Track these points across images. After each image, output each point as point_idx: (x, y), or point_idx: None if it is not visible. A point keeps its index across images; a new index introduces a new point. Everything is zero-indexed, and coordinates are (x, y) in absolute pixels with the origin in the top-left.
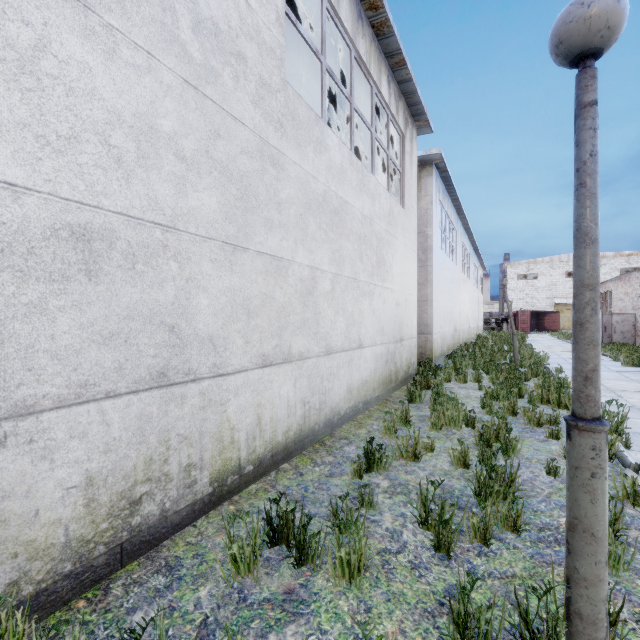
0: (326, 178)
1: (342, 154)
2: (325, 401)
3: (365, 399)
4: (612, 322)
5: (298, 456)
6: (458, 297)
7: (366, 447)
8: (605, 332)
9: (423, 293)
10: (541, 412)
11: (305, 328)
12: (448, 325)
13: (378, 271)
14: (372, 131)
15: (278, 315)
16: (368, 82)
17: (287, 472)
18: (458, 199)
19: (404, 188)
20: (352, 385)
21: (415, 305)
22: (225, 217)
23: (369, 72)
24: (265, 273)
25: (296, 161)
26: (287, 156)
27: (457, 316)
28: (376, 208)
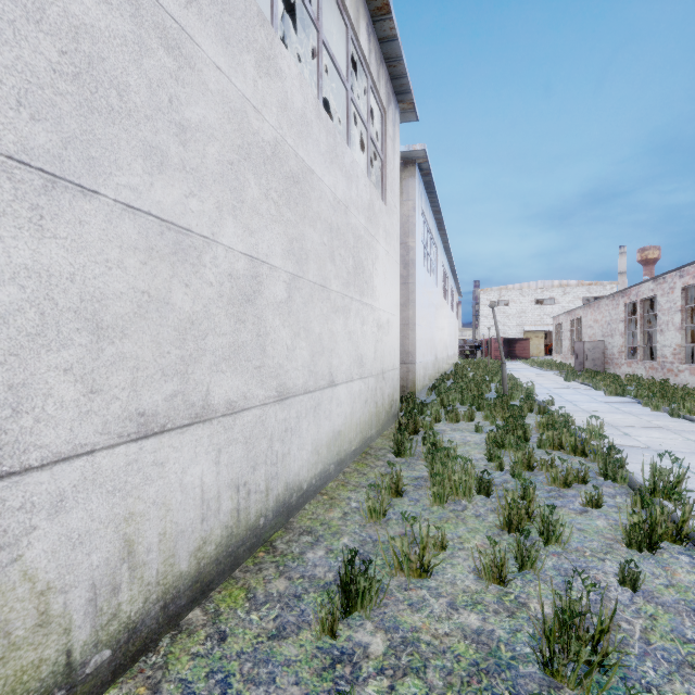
0: (278, 120)
1: (305, 96)
2: (276, 475)
3: (338, 457)
4: (584, 349)
5: (224, 585)
6: (438, 322)
7: (343, 565)
8: (577, 359)
9: (405, 315)
10: (569, 468)
11: (239, 359)
12: (430, 353)
13: (355, 280)
14: (347, 87)
15: (179, 335)
16: (342, 18)
17: (194, 635)
18: (440, 211)
19: (386, 180)
20: (320, 441)
21: (398, 328)
22: (16, 100)
23: (344, 2)
24: (146, 251)
25: (220, 65)
26: (200, 47)
27: (438, 343)
28: (353, 194)
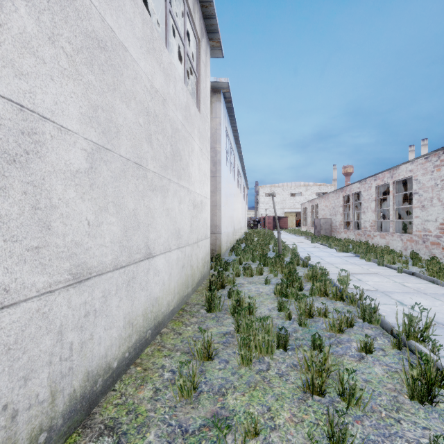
0: None
1: None
2: (70, 370)
3: (156, 321)
4: (320, 223)
5: None
6: (236, 205)
7: None
8: (316, 229)
9: (214, 199)
10: (343, 317)
11: None
12: (230, 226)
13: (173, 165)
14: None
15: None
16: None
17: None
18: (237, 130)
19: (200, 93)
20: (134, 313)
21: (209, 208)
22: None
23: None
24: None
25: None
26: None
27: (235, 219)
28: (171, 91)
